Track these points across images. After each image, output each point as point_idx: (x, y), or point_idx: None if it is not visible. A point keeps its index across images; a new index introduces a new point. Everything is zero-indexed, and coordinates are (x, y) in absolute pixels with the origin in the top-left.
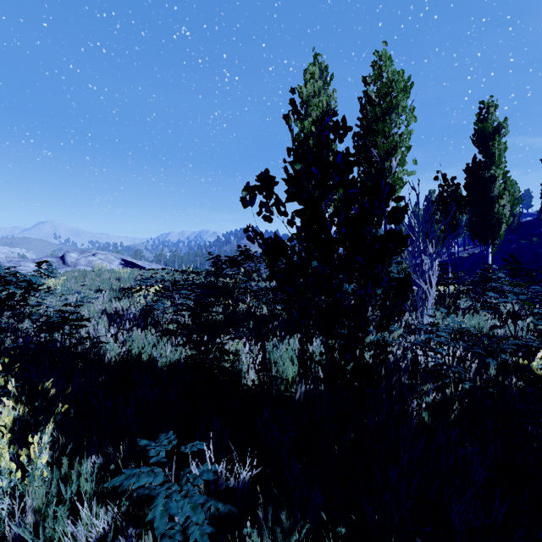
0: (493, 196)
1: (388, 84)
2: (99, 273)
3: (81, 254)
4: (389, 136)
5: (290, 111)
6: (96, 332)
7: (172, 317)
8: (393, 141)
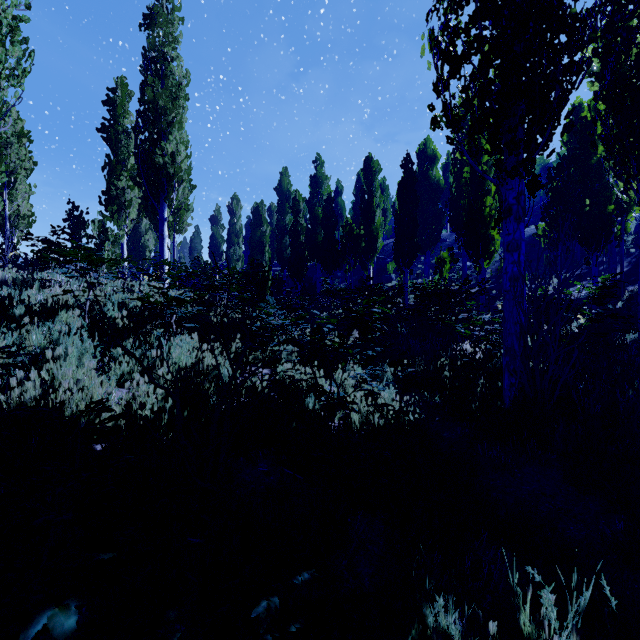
0: (141, 231)
1: None
2: None
3: None
4: (7, 163)
5: None
6: None
7: None
8: (8, 167)
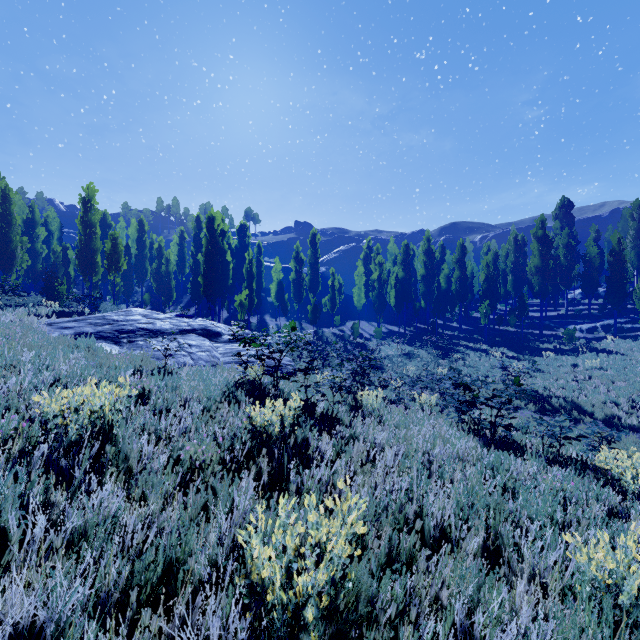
0: None
1: None
2: None
3: None
4: None
5: None
6: None
7: None
8: None
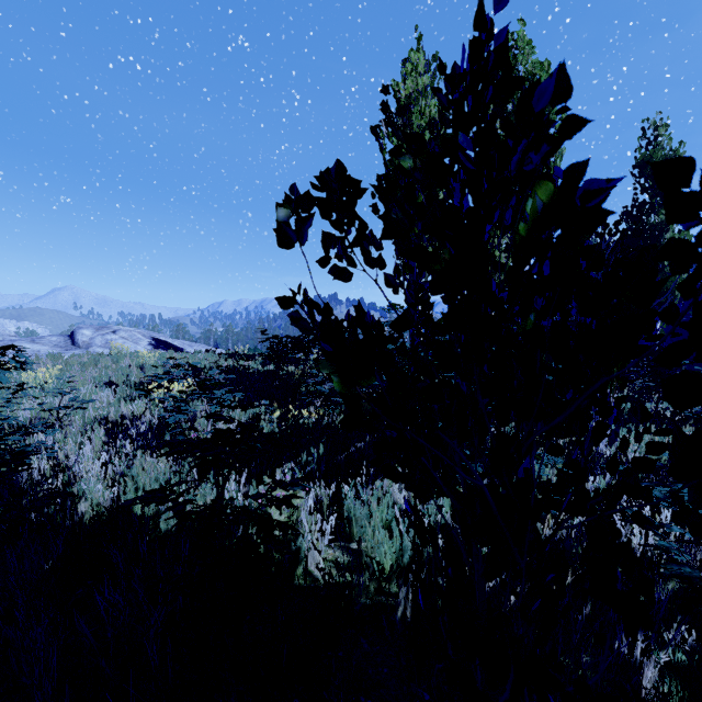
0: None
1: (529, 78)
2: (117, 358)
3: (97, 331)
4: None
5: (382, 120)
6: (79, 459)
7: (199, 433)
8: None
